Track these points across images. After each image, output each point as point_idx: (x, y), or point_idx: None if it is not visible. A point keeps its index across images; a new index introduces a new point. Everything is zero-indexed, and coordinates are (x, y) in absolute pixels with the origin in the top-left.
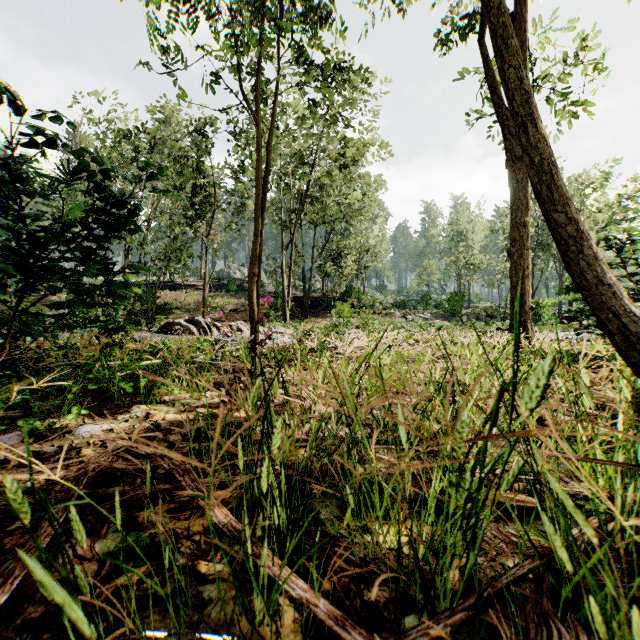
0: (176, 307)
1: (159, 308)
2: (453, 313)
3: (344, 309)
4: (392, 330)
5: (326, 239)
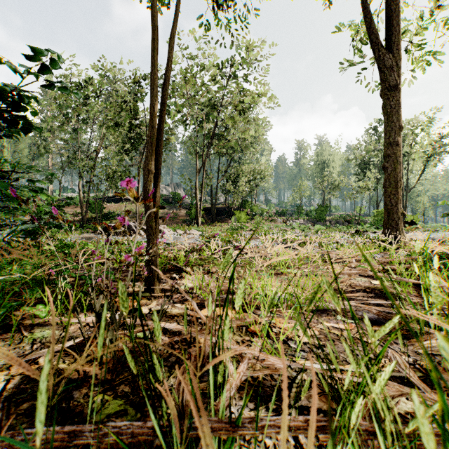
0: (118, 215)
1: (105, 215)
2: (320, 219)
3: (241, 216)
4: (278, 232)
5: (228, 165)
